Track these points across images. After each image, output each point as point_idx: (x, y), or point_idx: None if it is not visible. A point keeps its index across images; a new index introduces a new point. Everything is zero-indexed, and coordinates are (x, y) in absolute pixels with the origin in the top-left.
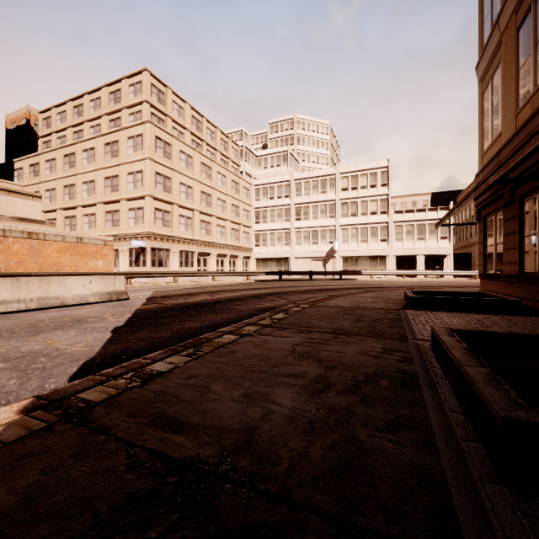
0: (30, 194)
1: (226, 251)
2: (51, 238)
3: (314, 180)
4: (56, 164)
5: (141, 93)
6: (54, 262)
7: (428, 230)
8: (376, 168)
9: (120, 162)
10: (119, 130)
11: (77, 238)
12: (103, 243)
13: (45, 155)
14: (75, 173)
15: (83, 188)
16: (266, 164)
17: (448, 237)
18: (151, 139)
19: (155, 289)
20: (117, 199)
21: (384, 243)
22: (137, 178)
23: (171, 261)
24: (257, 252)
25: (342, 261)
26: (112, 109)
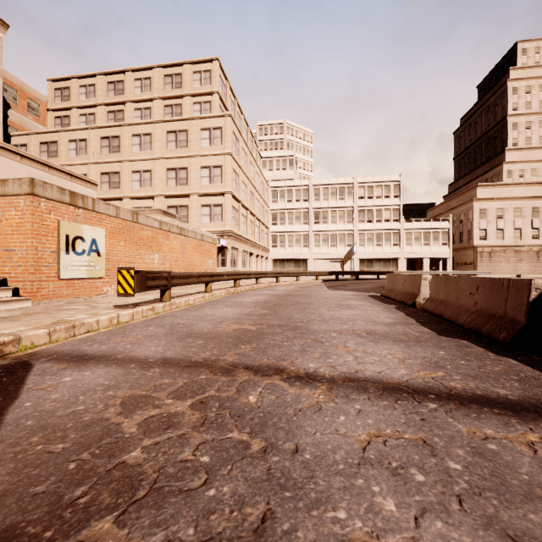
0: (88, 181)
1: (259, 251)
2: (190, 235)
3: (333, 187)
4: (88, 146)
5: (210, 82)
6: (191, 261)
7: (432, 237)
8: (389, 181)
9: (191, 153)
10: (188, 119)
11: (201, 235)
12: (211, 241)
13: (68, 133)
14: (120, 160)
15: (133, 177)
16: (271, 166)
17: (448, 244)
18: (231, 134)
19: (310, 288)
20: (186, 193)
21: (396, 247)
22: (214, 173)
23: (238, 261)
24: (274, 253)
25: (359, 263)
26: (168, 93)
